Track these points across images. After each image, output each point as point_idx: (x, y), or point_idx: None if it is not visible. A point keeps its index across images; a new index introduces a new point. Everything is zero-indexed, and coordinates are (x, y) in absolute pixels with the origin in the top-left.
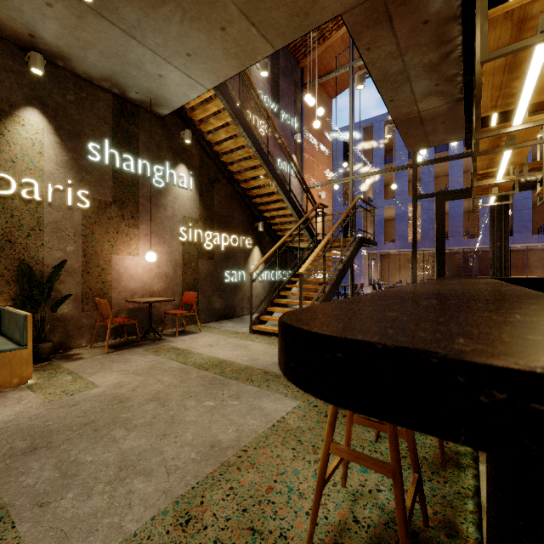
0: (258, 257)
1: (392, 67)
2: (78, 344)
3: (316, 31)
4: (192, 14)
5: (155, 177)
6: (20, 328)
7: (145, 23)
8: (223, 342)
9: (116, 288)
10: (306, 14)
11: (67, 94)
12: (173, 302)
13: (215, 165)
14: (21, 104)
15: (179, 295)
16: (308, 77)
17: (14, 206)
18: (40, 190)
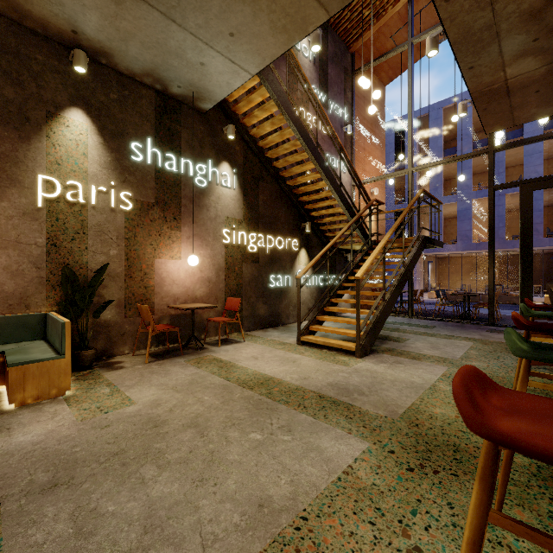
0: (305, 261)
1: (477, 21)
2: (121, 351)
3: (371, 4)
4: None
5: (197, 176)
6: (59, 336)
7: (185, 0)
8: (268, 354)
9: (159, 293)
10: None
11: (110, 93)
12: (216, 308)
13: (259, 162)
14: (66, 105)
15: (222, 301)
16: (359, 63)
17: (59, 209)
18: (84, 193)
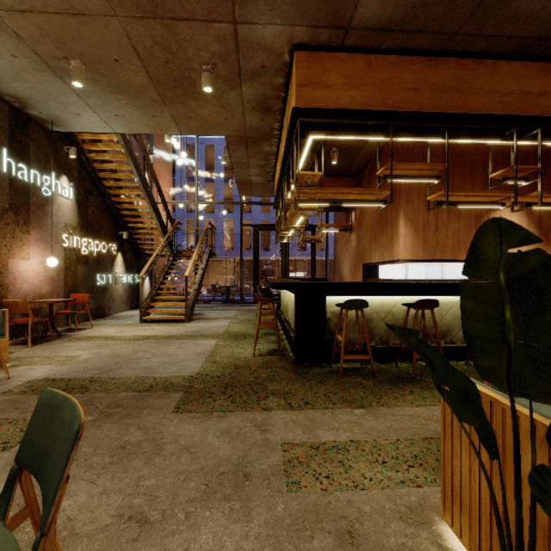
0: (121, 262)
1: (242, 160)
2: None
3: None
4: (137, 105)
5: (43, 186)
6: None
7: (96, 94)
8: (127, 329)
9: (12, 291)
10: (208, 130)
11: None
12: (58, 303)
13: (89, 177)
14: None
15: (62, 297)
16: None
17: None
18: None
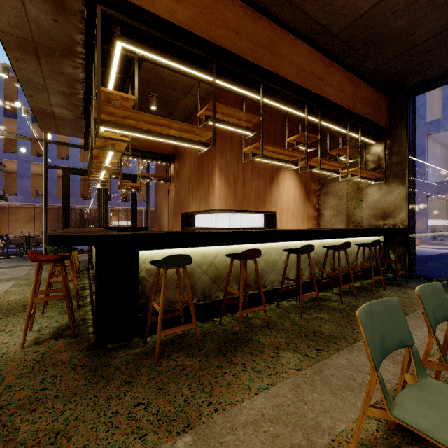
0: None
1: (35, 79)
2: None
3: None
4: None
5: None
6: None
7: None
8: None
9: None
10: None
11: None
12: None
13: None
14: None
15: None
16: None
17: None
18: None
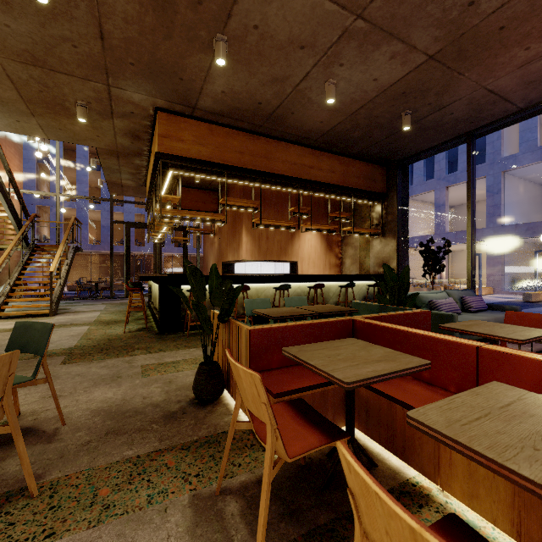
0: None
1: (114, 167)
2: None
3: None
4: (0, 110)
5: None
6: None
7: None
8: None
9: None
10: (78, 140)
11: None
12: None
13: None
14: None
15: None
16: None
17: None
18: None
